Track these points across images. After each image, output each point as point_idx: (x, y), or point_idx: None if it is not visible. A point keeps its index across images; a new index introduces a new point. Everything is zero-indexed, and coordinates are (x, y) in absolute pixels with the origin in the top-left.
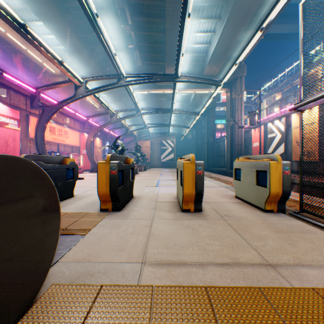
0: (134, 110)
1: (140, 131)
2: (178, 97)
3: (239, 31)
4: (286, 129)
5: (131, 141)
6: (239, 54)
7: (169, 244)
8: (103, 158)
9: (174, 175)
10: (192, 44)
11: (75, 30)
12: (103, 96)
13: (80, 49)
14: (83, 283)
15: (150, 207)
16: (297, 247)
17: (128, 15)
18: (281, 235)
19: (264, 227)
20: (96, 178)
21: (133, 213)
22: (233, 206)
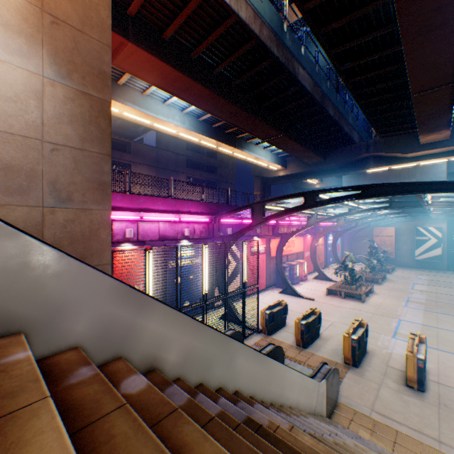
0: None
1: None
2: None
3: None
4: None
5: (362, 228)
6: None
7: (386, 406)
8: (324, 254)
9: (427, 307)
10: None
11: (299, 140)
12: None
13: (302, 151)
14: (348, 406)
15: (379, 370)
16: None
17: None
18: None
19: None
20: (324, 299)
21: (366, 373)
22: None
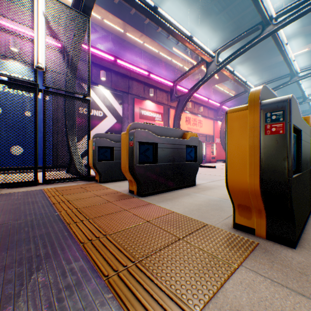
0: (285, 76)
1: None
2: None
3: None
4: None
5: None
6: None
7: None
8: None
9: None
10: None
11: (207, 15)
12: None
13: (212, 35)
14: None
15: None
16: None
17: None
18: None
19: None
20: None
21: None
22: None
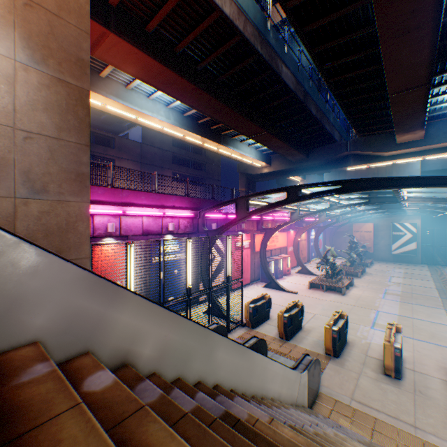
0: None
1: None
2: None
3: None
4: None
5: (343, 224)
6: None
7: (365, 395)
8: (306, 249)
9: (403, 299)
10: (443, 102)
11: (283, 137)
12: None
13: (286, 149)
14: (329, 396)
15: (359, 360)
16: (445, 429)
17: None
18: (446, 420)
19: (440, 411)
20: (307, 292)
21: (346, 363)
22: (436, 384)
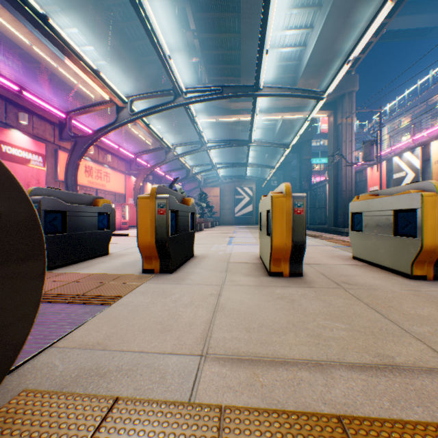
0: (197, 143)
1: (206, 175)
2: (258, 127)
3: (349, 22)
4: (423, 165)
5: (194, 188)
6: (354, 45)
7: (252, 325)
8: None
9: (253, 232)
10: (279, 47)
11: (118, 36)
12: (156, 129)
13: (125, 63)
14: (81, 392)
15: (218, 269)
16: None
17: (190, 18)
18: None
19: (421, 302)
20: None
21: (191, 277)
22: (352, 270)
